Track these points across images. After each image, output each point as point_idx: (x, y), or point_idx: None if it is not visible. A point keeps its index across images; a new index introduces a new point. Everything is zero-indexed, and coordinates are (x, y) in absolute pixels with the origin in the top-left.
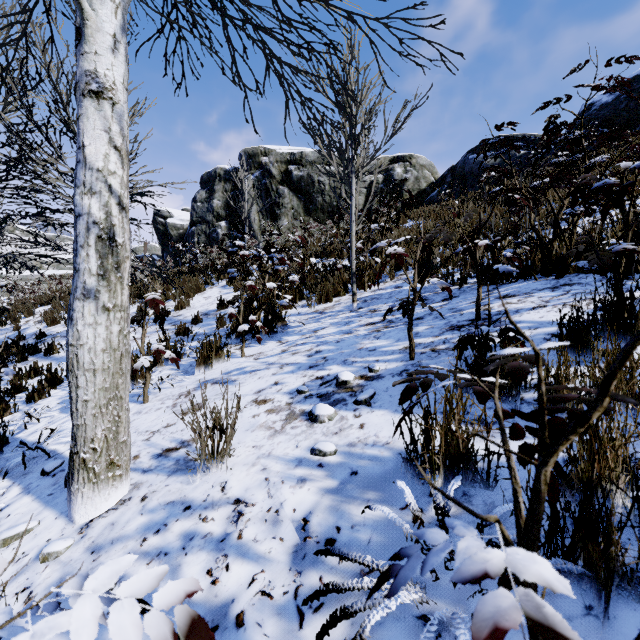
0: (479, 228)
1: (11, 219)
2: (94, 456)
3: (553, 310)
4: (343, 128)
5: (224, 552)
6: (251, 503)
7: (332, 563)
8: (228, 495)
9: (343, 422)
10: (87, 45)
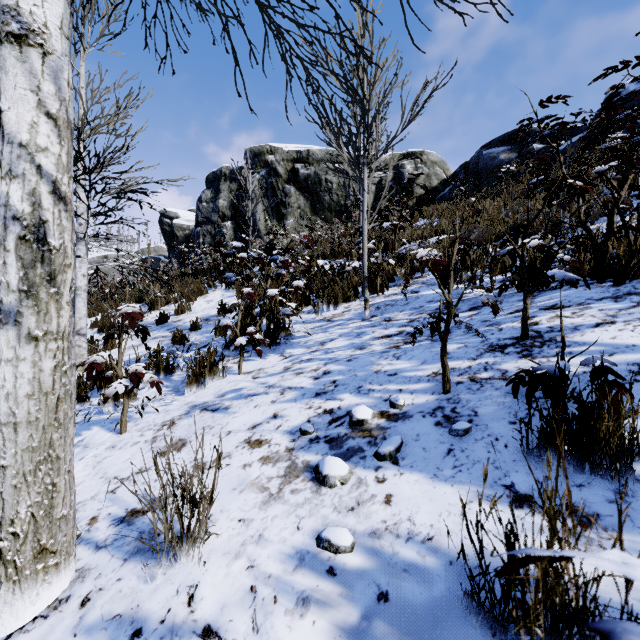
0: (527, 224)
1: None
2: (15, 543)
3: (627, 328)
4: (354, 115)
5: None
6: (226, 639)
7: None
8: (196, 615)
9: (361, 489)
10: None
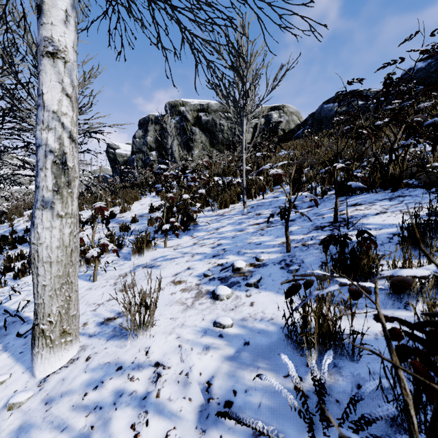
0: (337, 155)
1: (7, 150)
2: (50, 327)
3: (392, 215)
4: (237, 85)
5: (145, 409)
6: (167, 366)
7: (230, 424)
8: (150, 358)
9: (238, 300)
10: (45, 18)
